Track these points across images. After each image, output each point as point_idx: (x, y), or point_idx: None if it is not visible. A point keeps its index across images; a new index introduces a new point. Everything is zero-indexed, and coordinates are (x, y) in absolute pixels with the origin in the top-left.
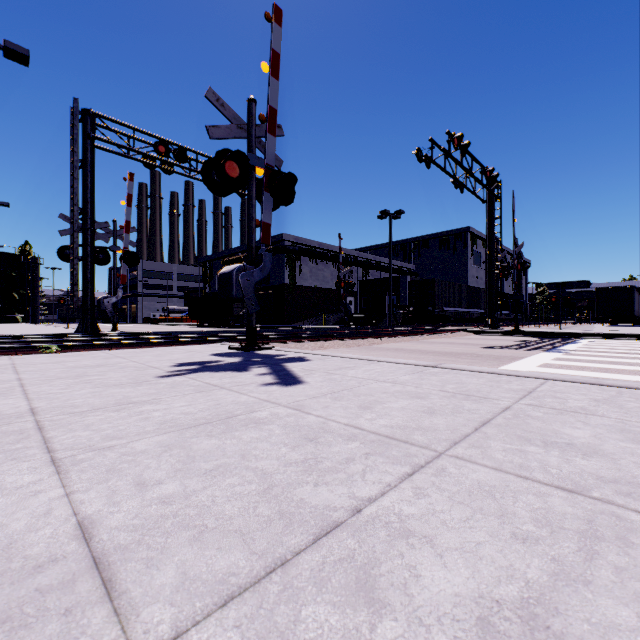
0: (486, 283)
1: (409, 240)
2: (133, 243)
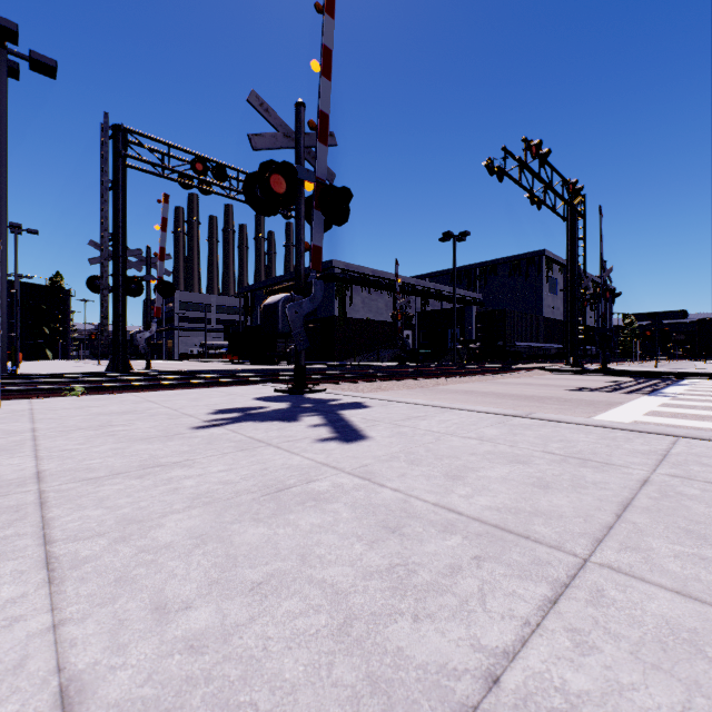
0: (567, 314)
1: (474, 266)
2: (168, 272)
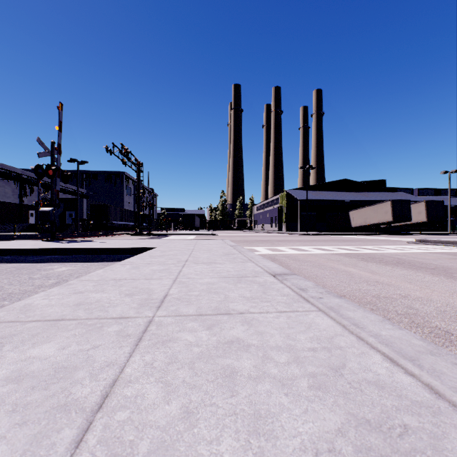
0: (137, 211)
1: (82, 172)
2: None
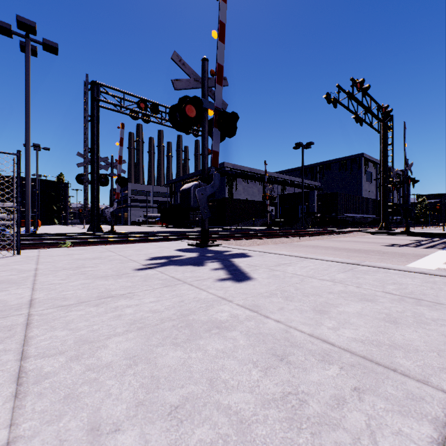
0: (380, 195)
1: (315, 164)
2: (124, 171)
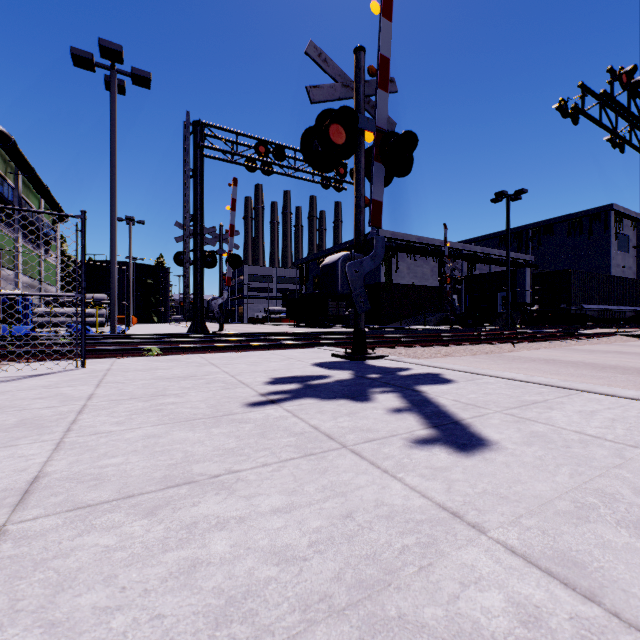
0: None
1: (526, 227)
2: (237, 246)
